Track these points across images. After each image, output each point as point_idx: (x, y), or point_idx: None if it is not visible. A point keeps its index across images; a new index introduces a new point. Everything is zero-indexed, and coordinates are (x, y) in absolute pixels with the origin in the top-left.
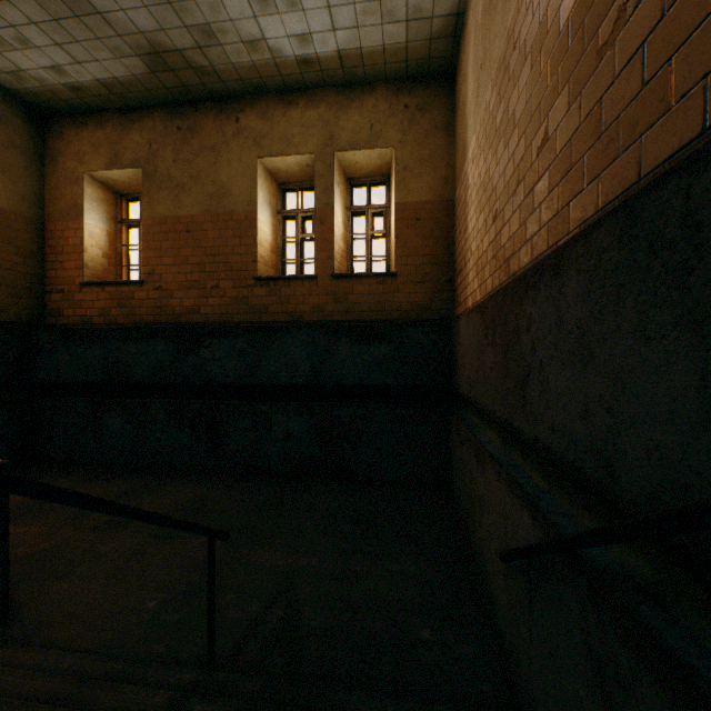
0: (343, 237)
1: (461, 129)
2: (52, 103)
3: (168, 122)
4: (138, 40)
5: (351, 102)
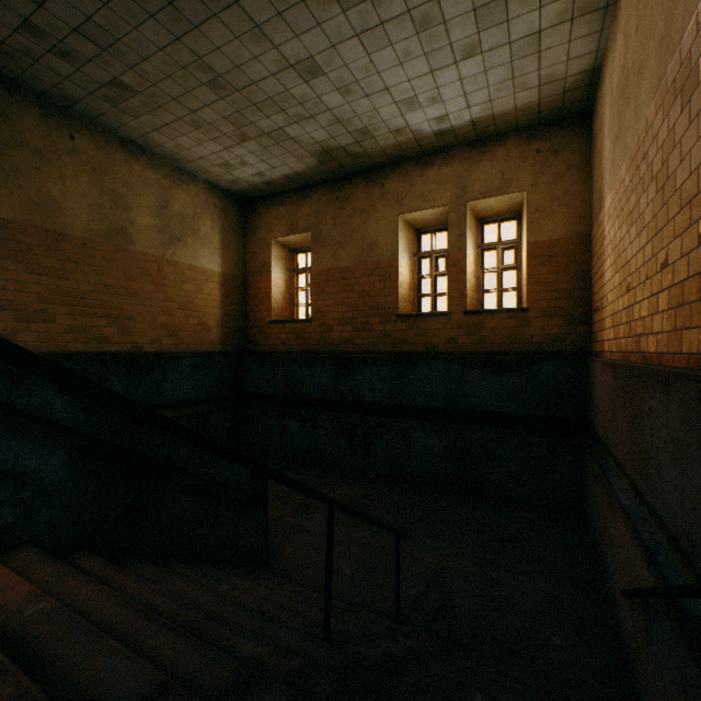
0: (474, 273)
1: (597, 174)
2: (253, 194)
3: (329, 195)
4: (314, 147)
5: (482, 156)
